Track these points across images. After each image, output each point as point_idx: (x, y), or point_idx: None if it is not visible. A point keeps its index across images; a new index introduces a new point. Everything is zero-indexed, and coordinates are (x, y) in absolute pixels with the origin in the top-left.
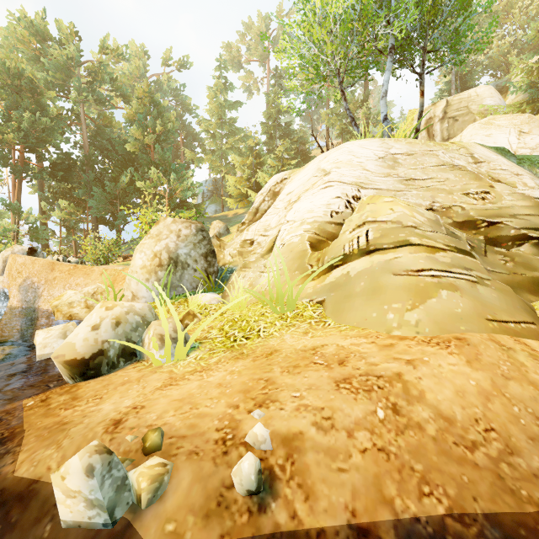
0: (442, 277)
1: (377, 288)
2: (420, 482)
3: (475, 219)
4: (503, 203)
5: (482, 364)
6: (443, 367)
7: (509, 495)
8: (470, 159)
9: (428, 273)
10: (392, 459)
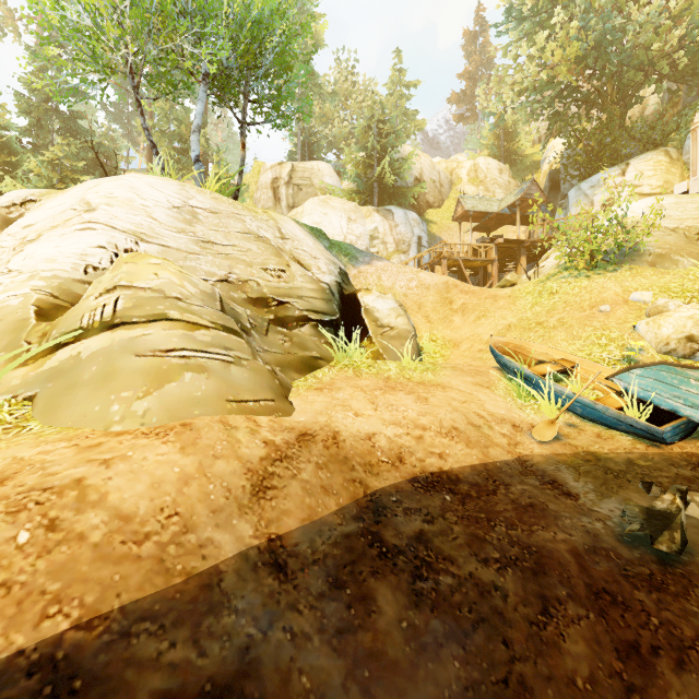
0: (193, 358)
1: (111, 373)
2: (48, 605)
3: (267, 297)
4: (295, 283)
5: (198, 448)
6: (148, 460)
7: (162, 576)
8: (278, 233)
9: (179, 353)
10: (14, 591)
